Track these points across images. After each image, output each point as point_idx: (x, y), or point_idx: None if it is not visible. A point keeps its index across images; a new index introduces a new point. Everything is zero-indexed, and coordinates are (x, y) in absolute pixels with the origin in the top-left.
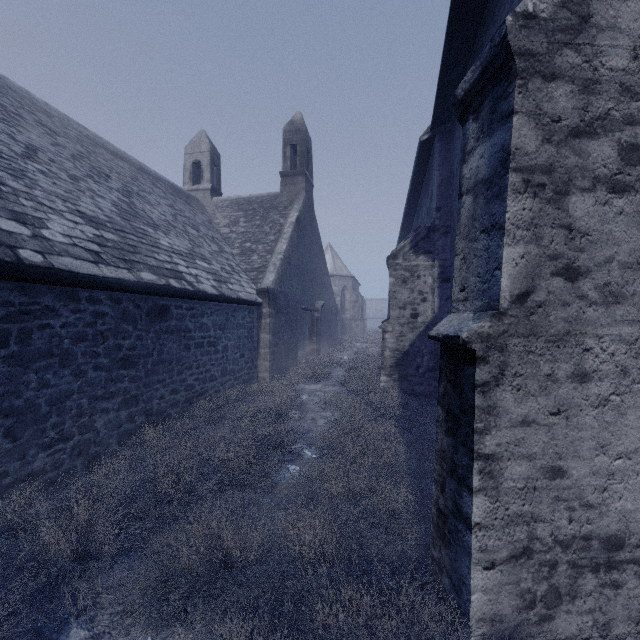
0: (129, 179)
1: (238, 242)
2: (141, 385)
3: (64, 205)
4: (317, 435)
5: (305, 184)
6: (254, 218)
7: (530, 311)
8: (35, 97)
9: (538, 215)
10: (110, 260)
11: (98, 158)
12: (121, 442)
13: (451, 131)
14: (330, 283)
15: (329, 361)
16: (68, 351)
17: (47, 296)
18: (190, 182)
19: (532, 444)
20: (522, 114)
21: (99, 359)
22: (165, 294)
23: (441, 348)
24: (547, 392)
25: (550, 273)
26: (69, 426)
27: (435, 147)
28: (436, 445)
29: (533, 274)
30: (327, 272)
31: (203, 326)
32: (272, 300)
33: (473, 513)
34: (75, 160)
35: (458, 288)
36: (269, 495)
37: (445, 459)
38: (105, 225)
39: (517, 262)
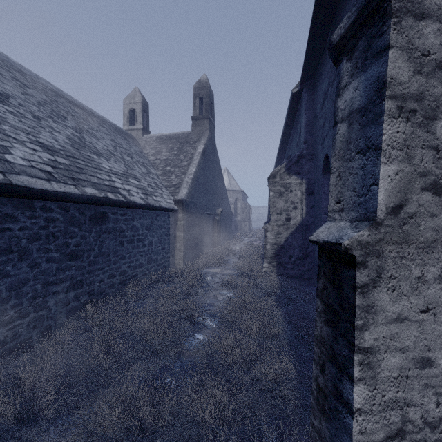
0: (81, 120)
1: (161, 166)
2: (85, 272)
3: (27, 137)
4: (217, 310)
5: (209, 125)
6: (173, 149)
7: (403, 221)
8: (13, 60)
9: (410, 137)
10: (60, 178)
11: (58, 105)
12: (69, 316)
13: (315, 85)
14: (227, 195)
15: (226, 251)
16: (25, 248)
17: (7, 206)
18: (127, 124)
19: (405, 338)
20: (396, 48)
21: (51, 254)
22: (104, 204)
23: (319, 250)
24: (418, 292)
25: (420, 188)
26: (26, 306)
27: (303, 97)
28: (315, 331)
29: (406, 189)
30: (225, 188)
31: (133, 227)
32: (185, 208)
33: (354, 400)
34: (40, 105)
35: (334, 201)
36: (180, 359)
37: (324, 345)
38: (59, 152)
39: (392, 178)
